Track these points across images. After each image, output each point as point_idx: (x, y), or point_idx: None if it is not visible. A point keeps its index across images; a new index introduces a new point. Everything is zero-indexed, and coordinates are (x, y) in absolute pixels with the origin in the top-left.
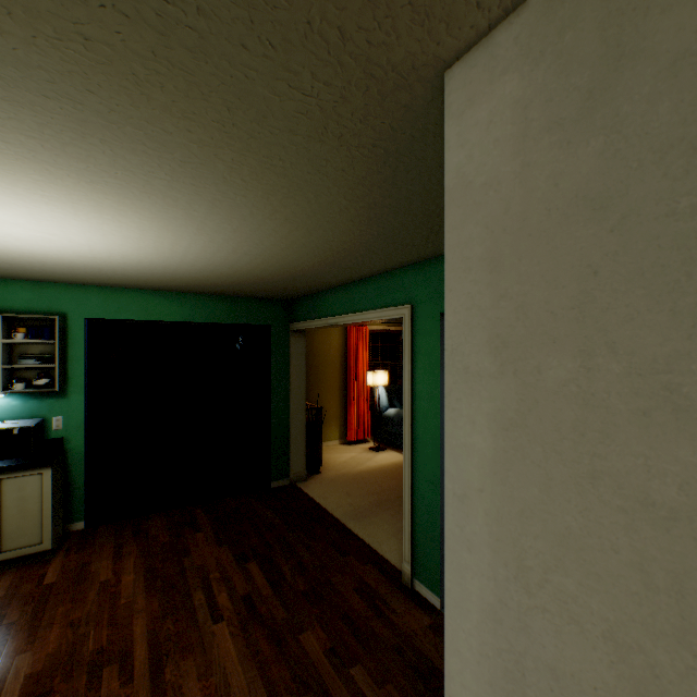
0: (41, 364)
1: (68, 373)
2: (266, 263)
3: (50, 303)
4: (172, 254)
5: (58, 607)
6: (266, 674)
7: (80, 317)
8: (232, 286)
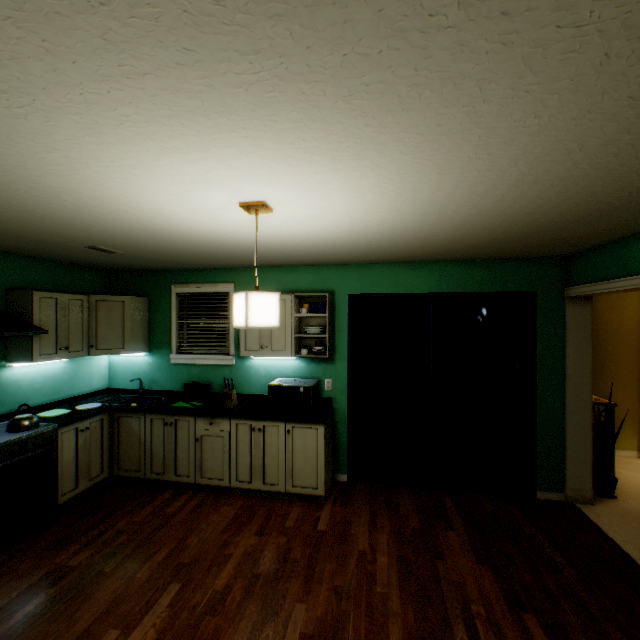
0: (317, 334)
1: (334, 342)
2: (563, 193)
3: (323, 283)
4: (429, 208)
5: (325, 561)
6: None
7: (342, 293)
8: (489, 246)
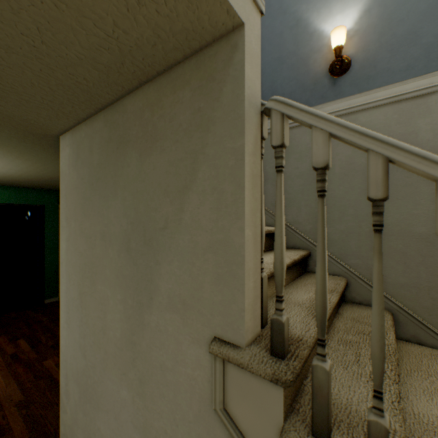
0: None
1: None
2: (27, 173)
3: None
4: None
5: None
6: (19, 379)
7: None
8: (11, 182)
